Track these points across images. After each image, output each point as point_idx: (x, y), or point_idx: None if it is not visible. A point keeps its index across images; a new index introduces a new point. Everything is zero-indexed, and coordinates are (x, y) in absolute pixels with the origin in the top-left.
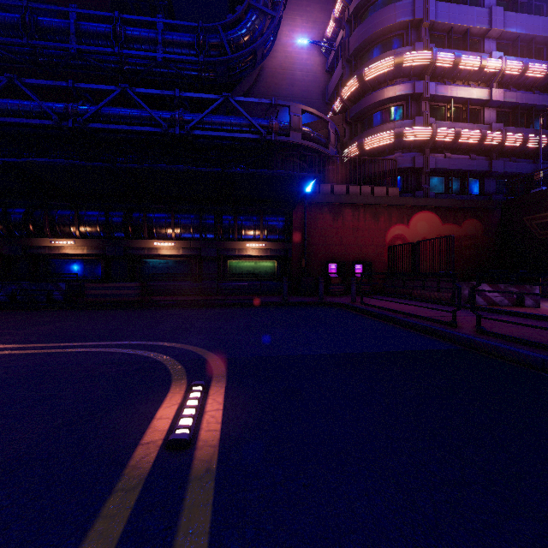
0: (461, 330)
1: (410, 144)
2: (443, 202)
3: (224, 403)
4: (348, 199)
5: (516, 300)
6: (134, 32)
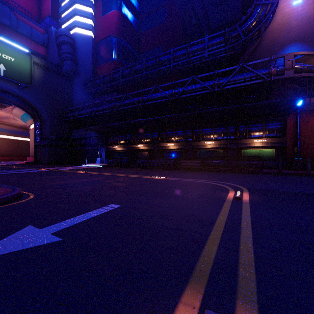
0: None
1: None
2: None
3: (249, 196)
4: None
5: None
6: (194, 48)
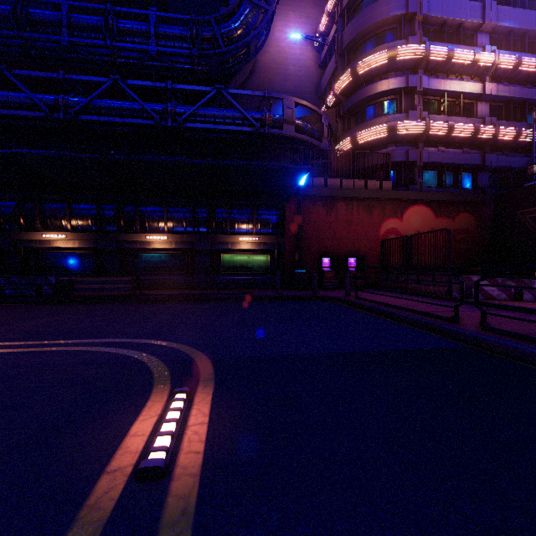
0: (464, 326)
1: (403, 137)
2: (436, 196)
3: (210, 415)
4: (341, 193)
5: (514, 295)
6: (126, 24)
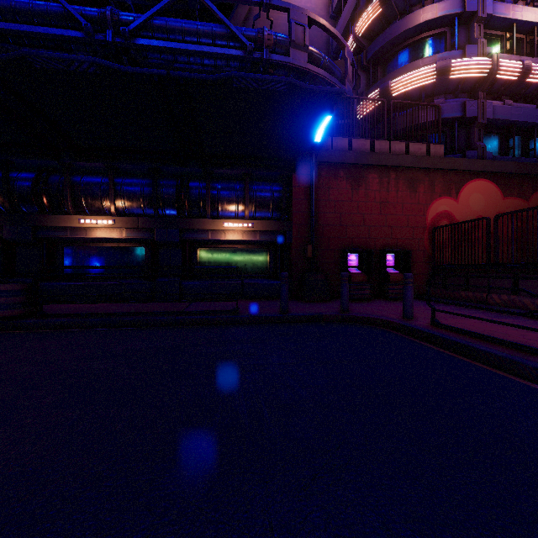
0: None
1: (457, 85)
2: (505, 166)
3: None
4: (373, 159)
5: None
6: None
